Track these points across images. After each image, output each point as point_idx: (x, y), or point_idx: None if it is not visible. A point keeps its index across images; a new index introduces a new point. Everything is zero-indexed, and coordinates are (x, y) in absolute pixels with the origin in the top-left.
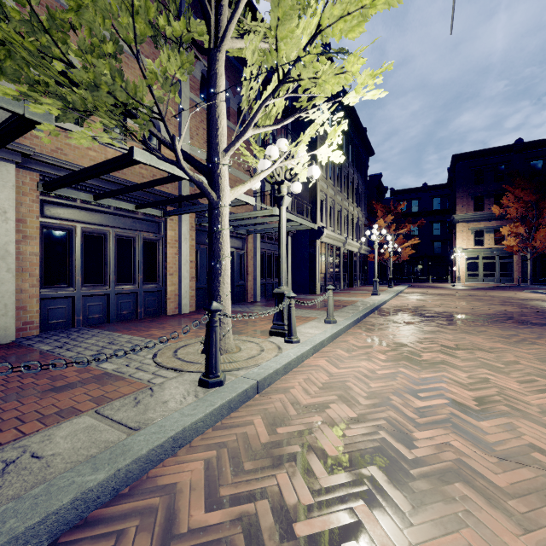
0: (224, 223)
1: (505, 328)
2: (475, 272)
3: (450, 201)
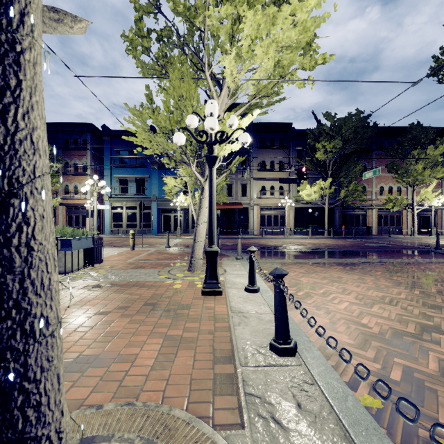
0: (415, 216)
1: None
2: None
3: None
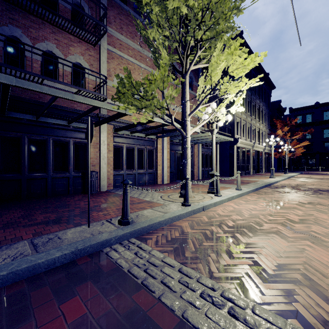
0: (188, 144)
1: None
2: None
3: None
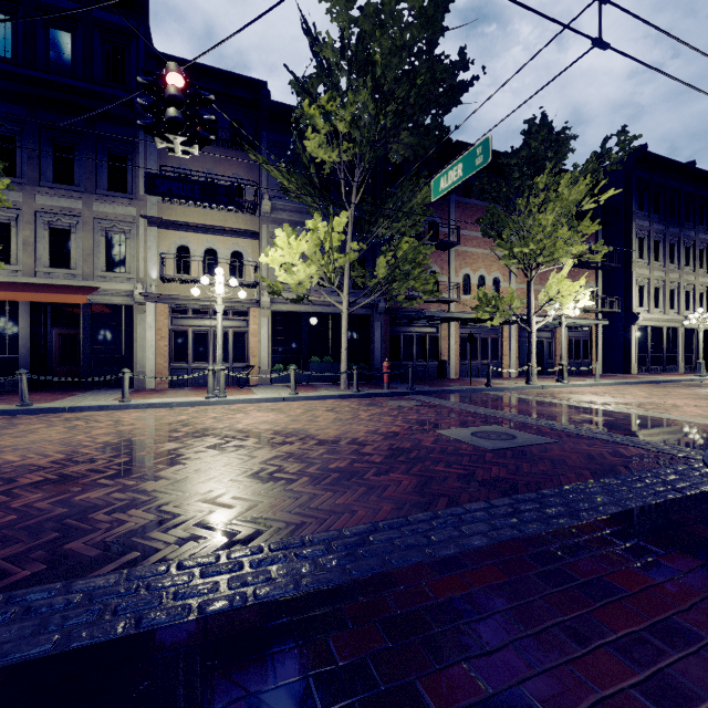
0: (533, 338)
1: None
2: None
3: None
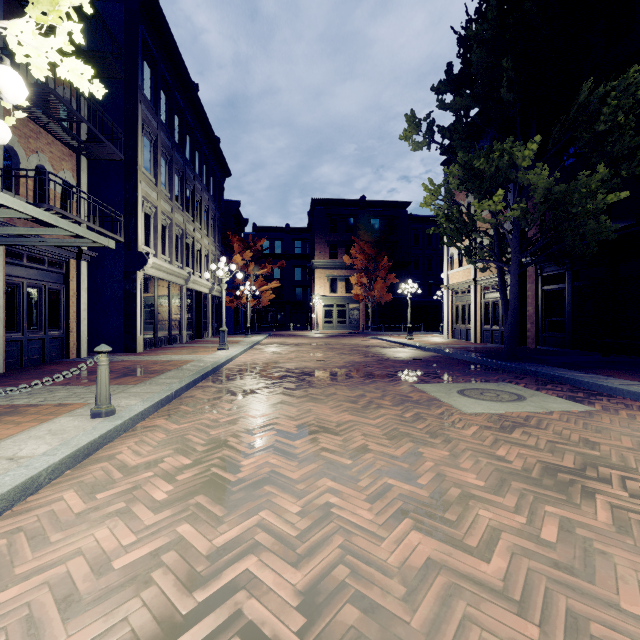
0: None
1: (353, 386)
2: (331, 319)
3: (311, 247)
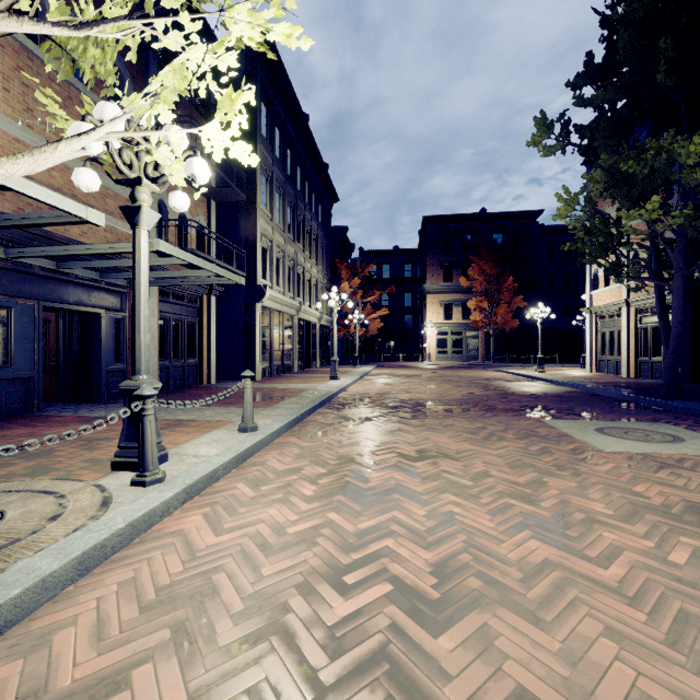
0: None
1: (473, 419)
2: (445, 349)
3: (422, 269)
